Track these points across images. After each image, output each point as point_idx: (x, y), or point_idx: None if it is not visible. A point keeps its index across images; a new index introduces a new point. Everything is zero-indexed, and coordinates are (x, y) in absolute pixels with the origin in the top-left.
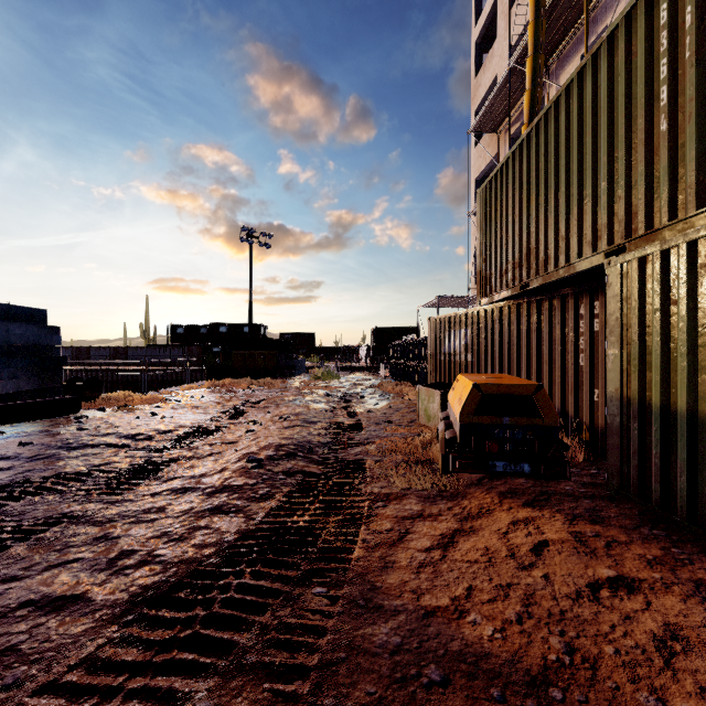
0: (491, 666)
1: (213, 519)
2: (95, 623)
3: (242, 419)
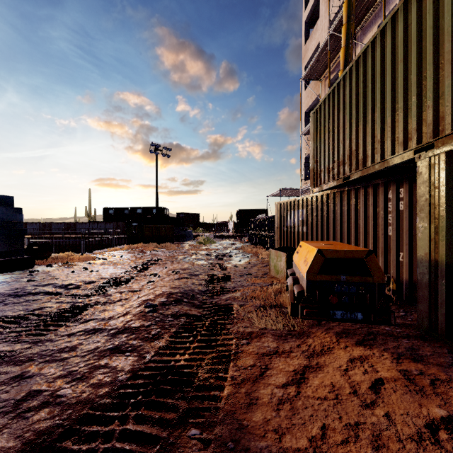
0: None
1: (112, 358)
2: None
3: (146, 272)
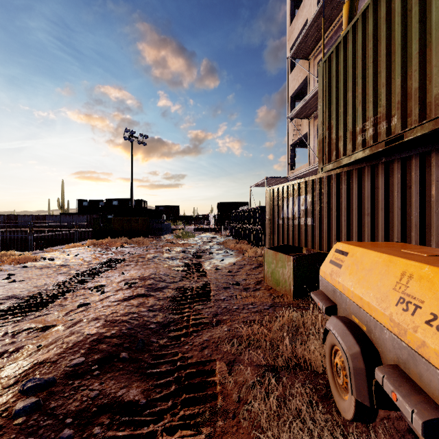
0: None
1: None
2: None
3: (89, 284)
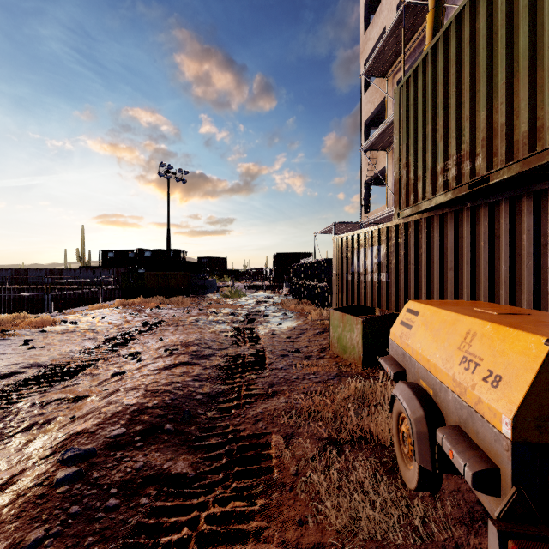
0: None
1: None
2: None
3: (122, 350)
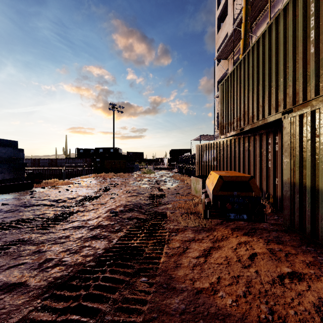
0: (231, 321)
1: (92, 242)
2: (29, 298)
3: (108, 192)
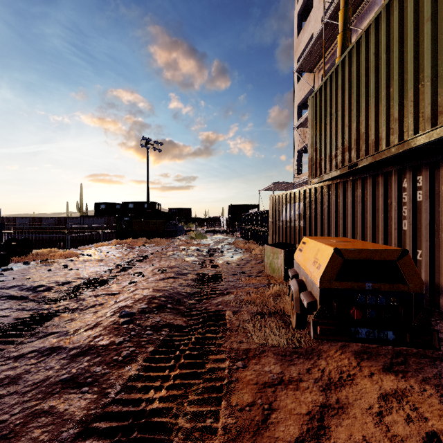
0: None
1: (62, 396)
2: None
3: (130, 271)
